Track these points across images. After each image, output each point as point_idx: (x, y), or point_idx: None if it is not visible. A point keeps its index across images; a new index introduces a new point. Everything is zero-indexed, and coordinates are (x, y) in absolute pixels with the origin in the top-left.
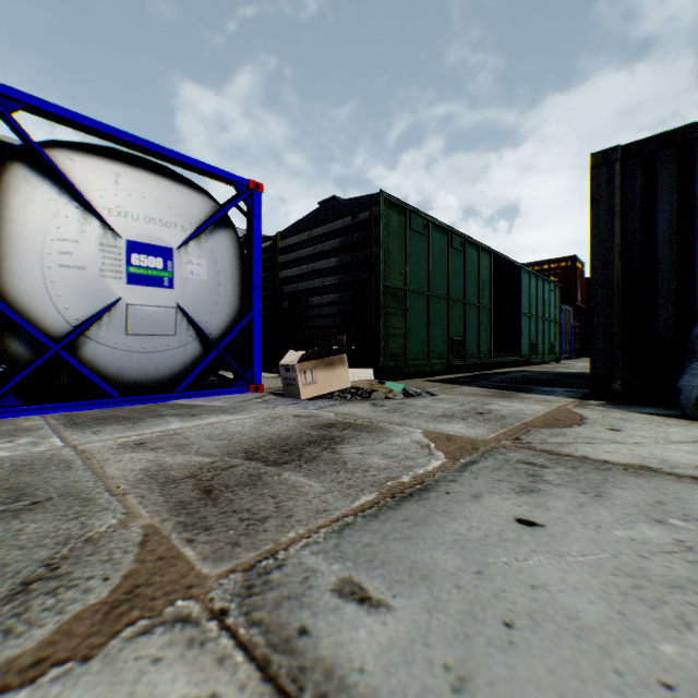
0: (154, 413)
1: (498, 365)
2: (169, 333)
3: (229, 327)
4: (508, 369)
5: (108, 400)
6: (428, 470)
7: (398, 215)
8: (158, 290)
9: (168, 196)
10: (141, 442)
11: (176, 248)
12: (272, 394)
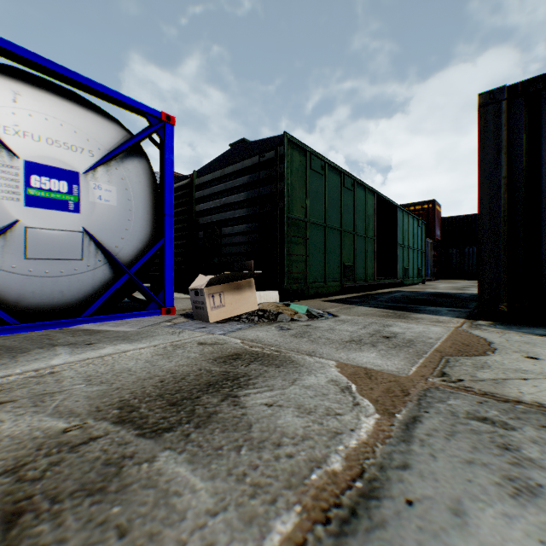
0: (47, 342)
1: (380, 287)
2: (75, 257)
3: (141, 252)
4: (388, 289)
5: (3, 327)
6: (362, 439)
7: (300, 155)
8: (63, 214)
9: (75, 121)
10: None
11: (82, 172)
12: (183, 316)
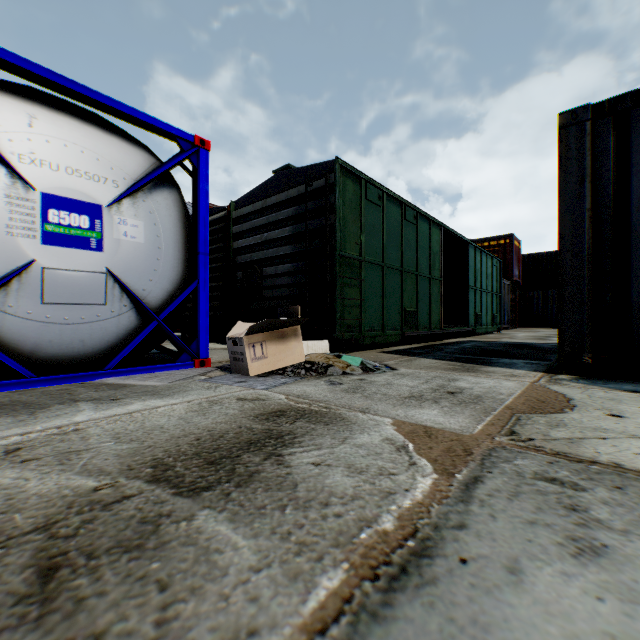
0: (68, 397)
1: (448, 336)
2: (98, 302)
3: (172, 296)
4: (457, 339)
5: (17, 381)
6: (416, 500)
7: (354, 184)
8: (84, 253)
9: (97, 147)
10: (16, 447)
11: (106, 205)
12: (219, 369)
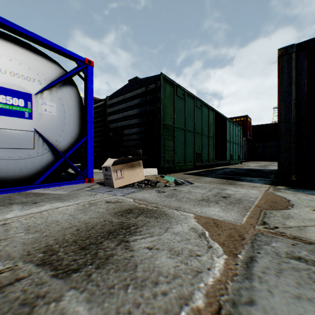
0: (8, 202)
1: (217, 165)
2: (29, 147)
3: (72, 144)
4: (221, 167)
5: None
6: (216, 277)
7: (170, 87)
8: (21, 120)
9: (29, 61)
10: None
11: (34, 94)
12: (98, 183)
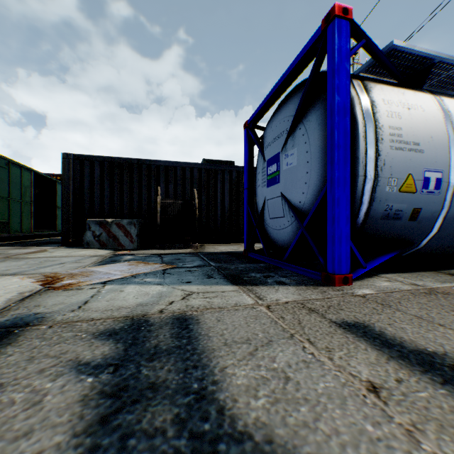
0: None
1: (39, 236)
2: None
3: None
4: (47, 238)
5: None
6: None
7: None
8: None
9: None
10: None
11: None
12: None
